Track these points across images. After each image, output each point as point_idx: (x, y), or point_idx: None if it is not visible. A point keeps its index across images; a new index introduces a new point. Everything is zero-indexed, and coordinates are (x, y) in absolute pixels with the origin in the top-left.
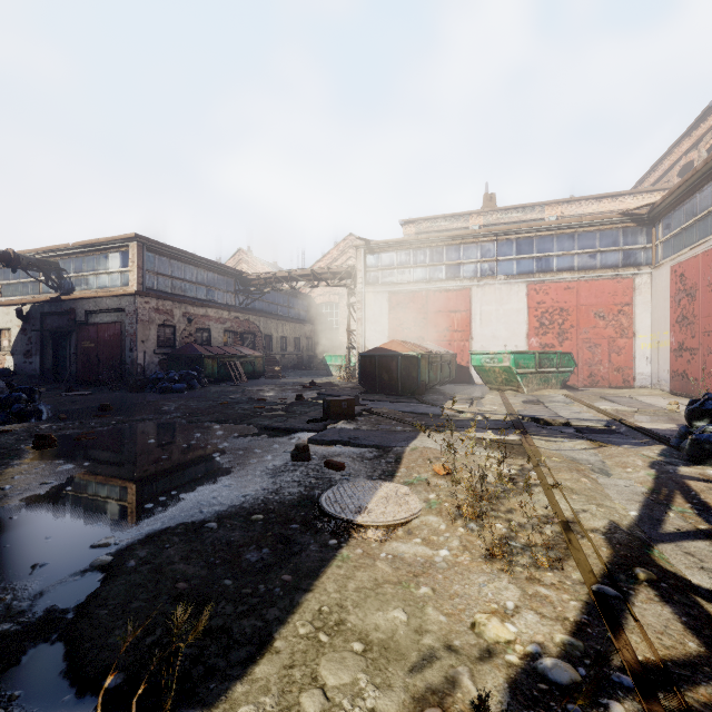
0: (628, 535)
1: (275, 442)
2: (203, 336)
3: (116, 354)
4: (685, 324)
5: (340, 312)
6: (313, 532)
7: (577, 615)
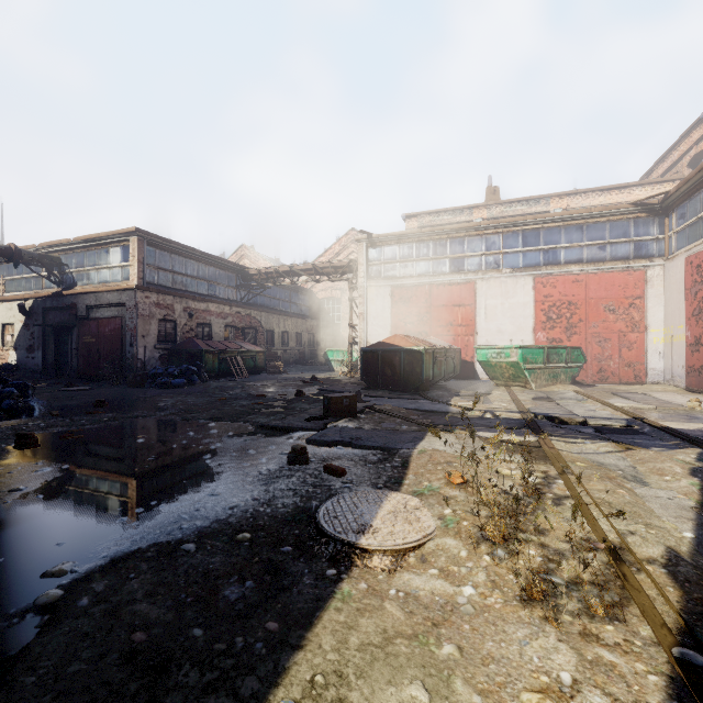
0: (694, 568)
1: (271, 442)
2: (204, 331)
3: (116, 349)
4: (702, 317)
5: (342, 307)
6: (307, 557)
7: (664, 701)
